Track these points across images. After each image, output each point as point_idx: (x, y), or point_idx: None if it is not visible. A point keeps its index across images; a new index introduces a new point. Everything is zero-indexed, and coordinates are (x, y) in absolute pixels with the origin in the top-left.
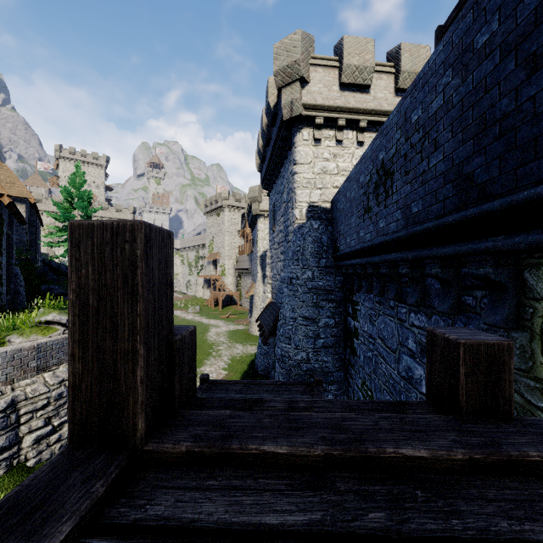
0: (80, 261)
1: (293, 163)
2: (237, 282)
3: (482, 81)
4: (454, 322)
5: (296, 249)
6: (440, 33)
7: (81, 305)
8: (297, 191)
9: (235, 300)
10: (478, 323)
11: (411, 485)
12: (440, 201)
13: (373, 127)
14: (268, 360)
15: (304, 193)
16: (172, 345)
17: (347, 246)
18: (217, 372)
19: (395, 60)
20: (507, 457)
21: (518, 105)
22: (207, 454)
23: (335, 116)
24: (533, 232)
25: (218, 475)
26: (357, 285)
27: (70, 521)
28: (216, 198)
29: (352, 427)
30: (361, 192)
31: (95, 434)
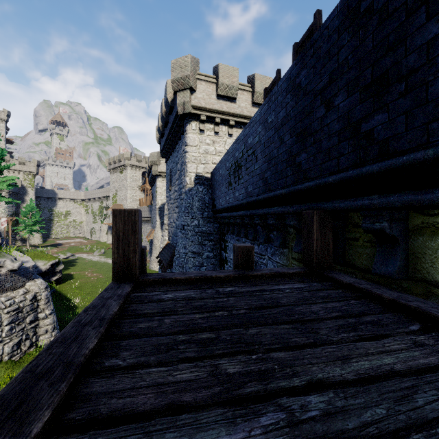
0: (117, 222)
1: (185, 144)
2: None
3: (270, 138)
4: (267, 248)
5: (187, 205)
6: (266, 92)
7: (117, 236)
8: (188, 164)
9: None
10: (275, 247)
11: (218, 283)
12: (258, 188)
13: (239, 125)
14: None
15: (192, 166)
16: (142, 251)
17: (220, 204)
18: None
19: (252, 83)
20: (244, 275)
21: (278, 155)
22: (159, 281)
23: (214, 116)
24: (283, 207)
25: (163, 285)
26: (226, 229)
27: (130, 288)
28: (120, 157)
29: (204, 273)
30: (227, 172)
31: (122, 277)
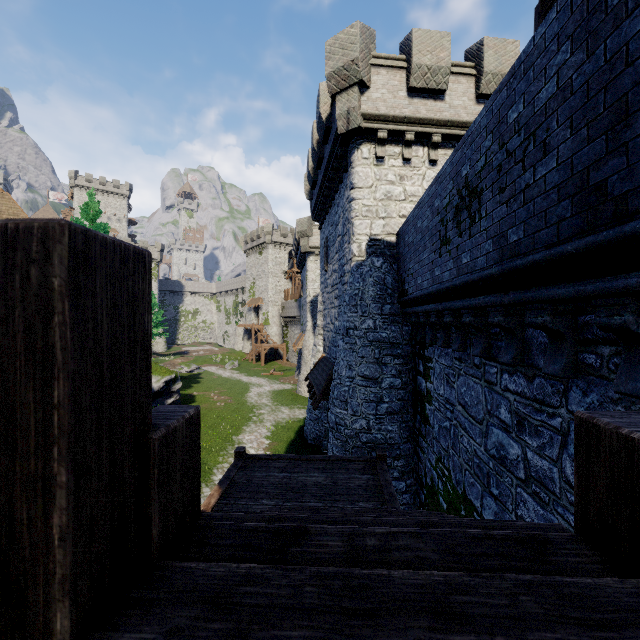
0: None
1: (351, 187)
2: (283, 332)
3: (621, 49)
4: (567, 388)
5: (354, 293)
6: (543, 9)
7: None
8: (355, 221)
9: (280, 354)
10: (605, 391)
11: None
12: (553, 224)
13: (449, 142)
14: (320, 427)
15: (363, 224)
16: (147, 449)
17: (418, 288)
18: (258, 441)
19: (476, 59)
20: None
21: None
22: None
23: (402, 129)
24: None
25: None
26: (430, 337)
27: None
28: (258, 232)
29: (470, 610)
30: (436, 219)
31: None
